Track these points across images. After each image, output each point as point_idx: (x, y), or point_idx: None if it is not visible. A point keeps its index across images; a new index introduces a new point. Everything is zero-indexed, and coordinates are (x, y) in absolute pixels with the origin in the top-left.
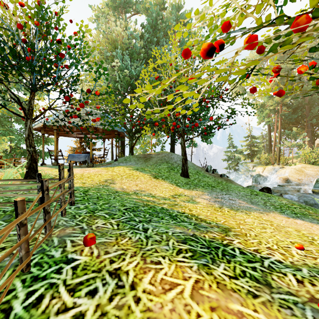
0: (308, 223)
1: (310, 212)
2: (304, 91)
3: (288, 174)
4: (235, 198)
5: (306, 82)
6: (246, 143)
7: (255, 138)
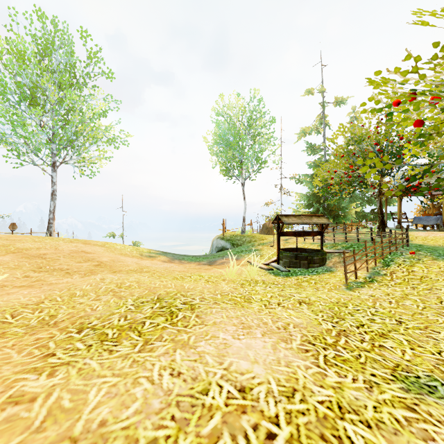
0: None
1: None
2: None
3: None
4: None
5: None
6: None
7: None
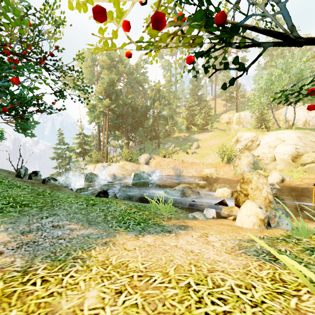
0: (156, 236)
1: (147, 213)
2: (124, 103)
3: (115, 171)
4: (63, 220)
5: (125, 96)
6: (79, 140)
7: (87, 137)
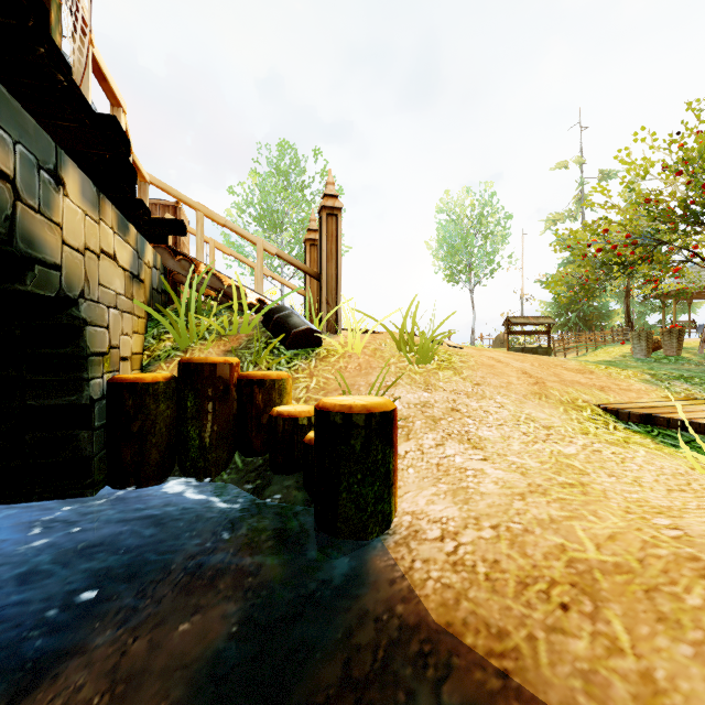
0: None
1: None
2: None
3: None
4: None
5: None
6: None
7: None
